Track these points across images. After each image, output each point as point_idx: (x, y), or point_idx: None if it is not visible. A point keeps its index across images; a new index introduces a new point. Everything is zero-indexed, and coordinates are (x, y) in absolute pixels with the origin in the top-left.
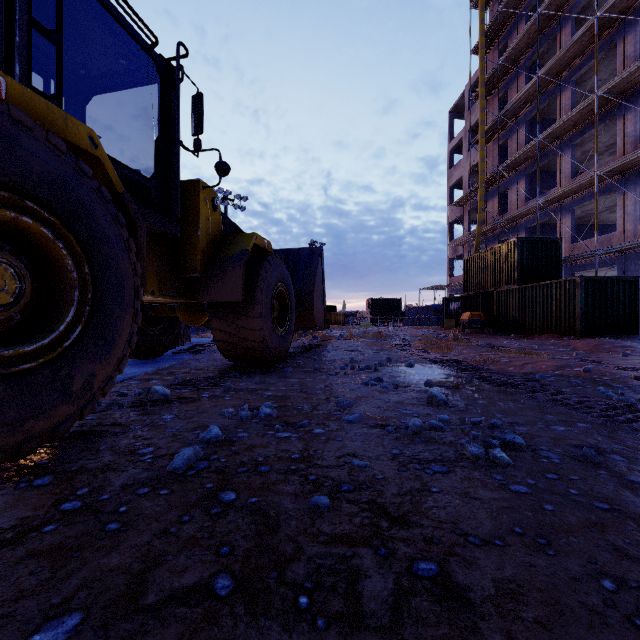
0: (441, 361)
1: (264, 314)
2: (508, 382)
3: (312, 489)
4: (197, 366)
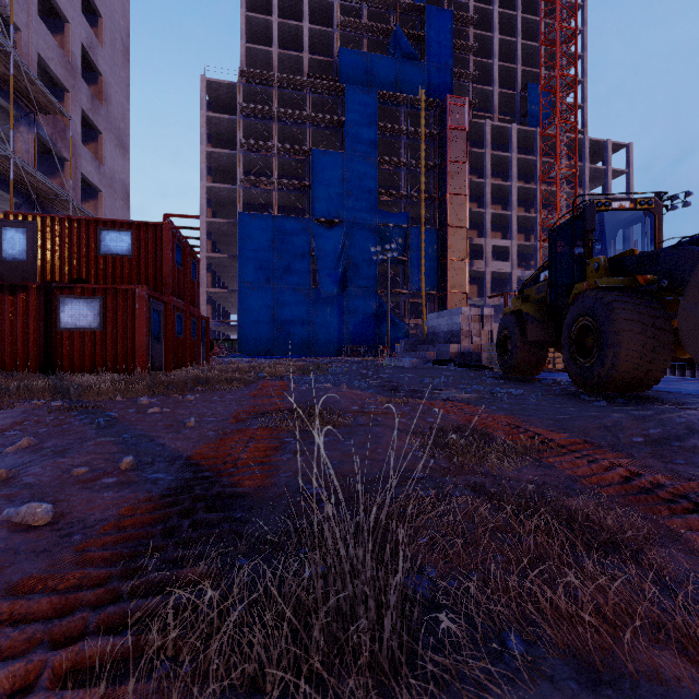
0: (443, 400)
1: (563, 347)
2: (402, 386)
3: (455, 378)
4: (657, 394)
